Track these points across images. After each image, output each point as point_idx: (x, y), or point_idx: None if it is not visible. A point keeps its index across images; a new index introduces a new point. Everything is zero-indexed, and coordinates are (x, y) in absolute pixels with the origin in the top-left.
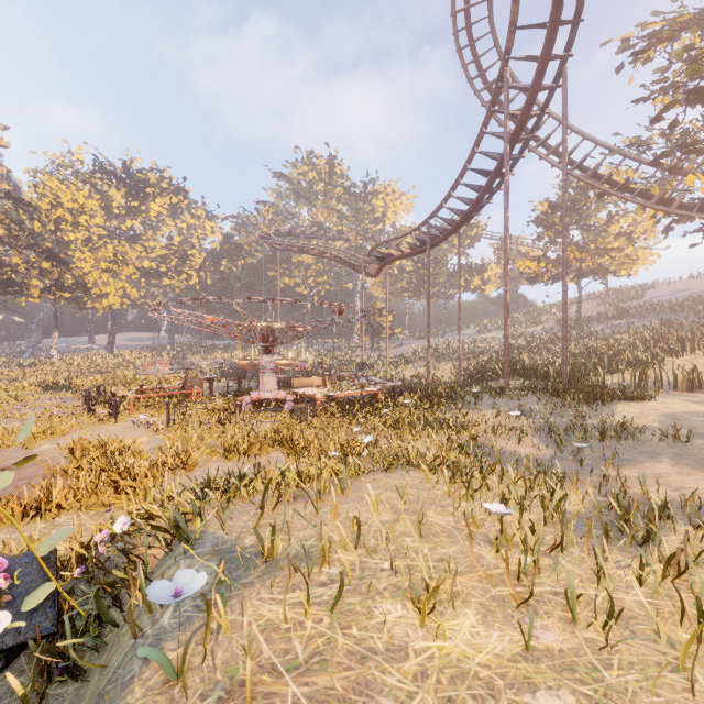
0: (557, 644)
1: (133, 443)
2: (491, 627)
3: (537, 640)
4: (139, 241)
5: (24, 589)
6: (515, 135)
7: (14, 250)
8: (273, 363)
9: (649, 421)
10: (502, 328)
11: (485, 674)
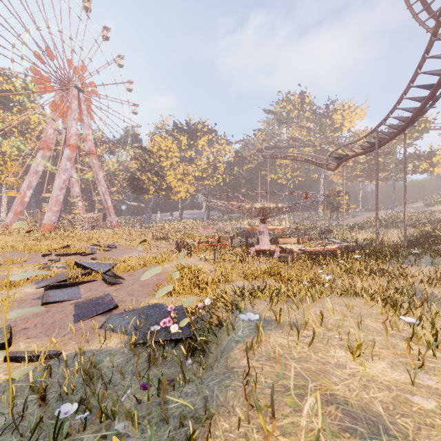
0: (435, 386)
1: (202, 268)
2: (394, 370)
3: (422, 381)
4: (193, 162)
5: (179, 319)
6: None
7: (143, 173)
8: (266, 229)
9: None
10: None
11: (386, 383)
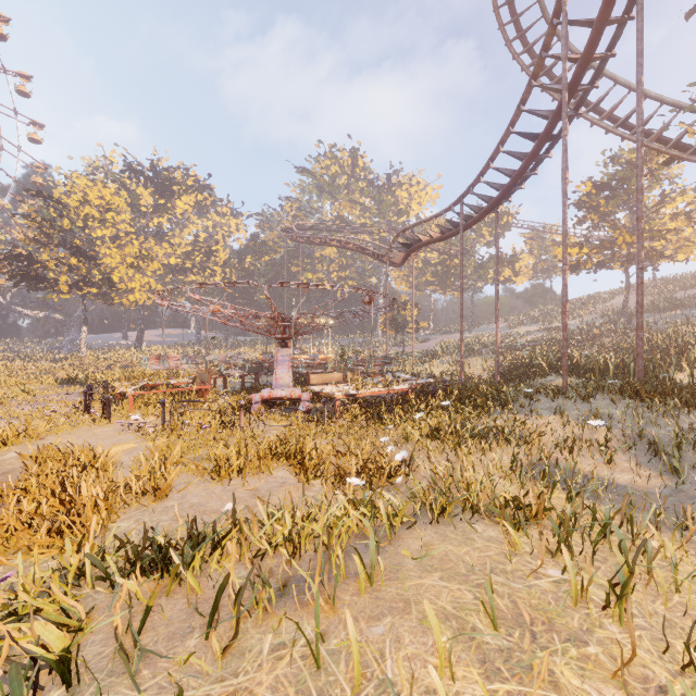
0: None
1: (106, 454)
2: None
3: None
4: (165, 238)
5: None
6: (572, 85)
7: (46, 247)
8: (289, 357)
9: None
10: (534, 321)
11: None
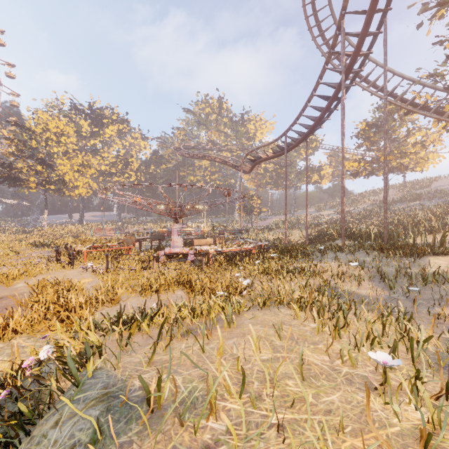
0: None
1: (78, 283)
2: None
3: None
4: (98, 153)
5: None
6: (348, 69)
7: (20, 159)
8: (180, 229)
9: None
10: (333, 208)
11: None
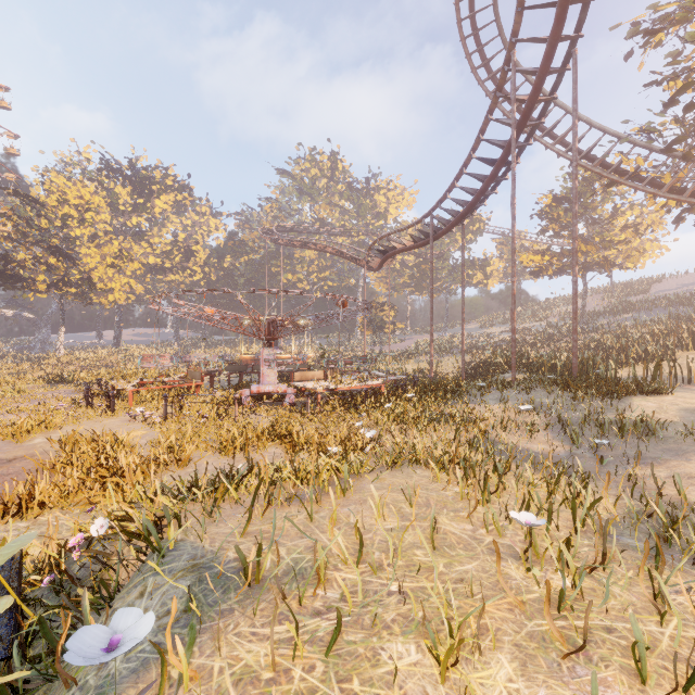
0: None
1: (126, 437)
2: (533, 681)
3: None
4: (144, 237)
5: None
6: (522, 121)
7: (22, 246)
8: (274, 356)
9: (669, 416)
10: (504, 323)
11: None
